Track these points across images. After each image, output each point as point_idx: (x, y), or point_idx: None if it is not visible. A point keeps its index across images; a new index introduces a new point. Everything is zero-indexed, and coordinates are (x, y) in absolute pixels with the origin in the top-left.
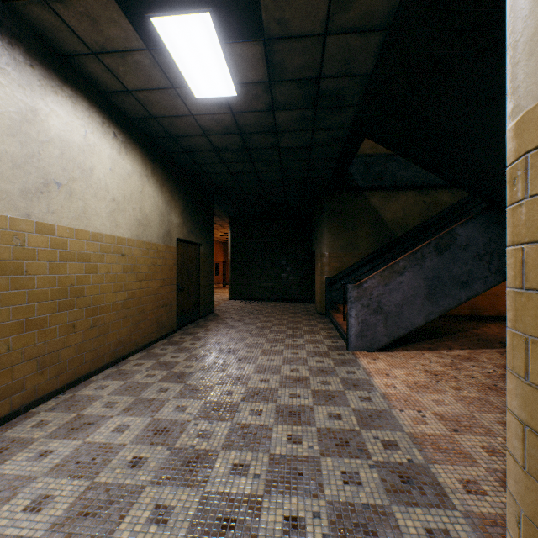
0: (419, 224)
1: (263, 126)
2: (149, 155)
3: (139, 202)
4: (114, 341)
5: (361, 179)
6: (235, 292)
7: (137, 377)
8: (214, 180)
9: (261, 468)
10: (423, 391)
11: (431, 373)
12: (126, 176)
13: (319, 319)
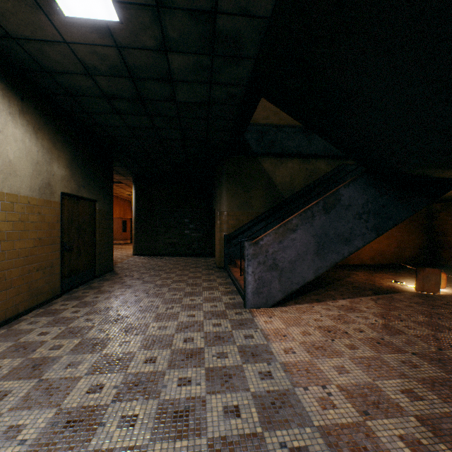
0: (303, 188)
1: (156, 71)
2: (14, 90)
3: None
4: None
5: (256, 145)
6: (140, 249)
7: None
8: (111, 134)
9: None
10: (322, 355)
11: (325, 330)
12: None
13: (218, 273)
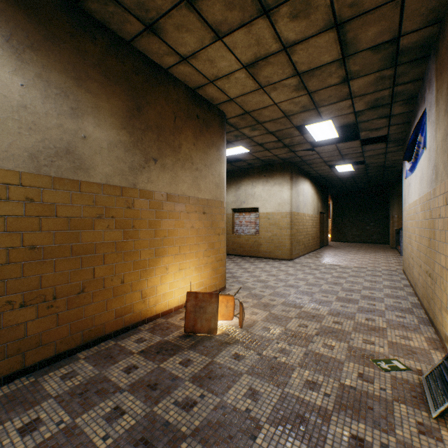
0: None
1: (361, 173)
2: (315, 185)
3: (313, 202)
4: (310, 245)
5: None
6: (335, 237)
7: (321, 254)
8: (332, 184)
9: (366, 263)
10: None
11: None
12: (312, 195)
13: (390, 249)
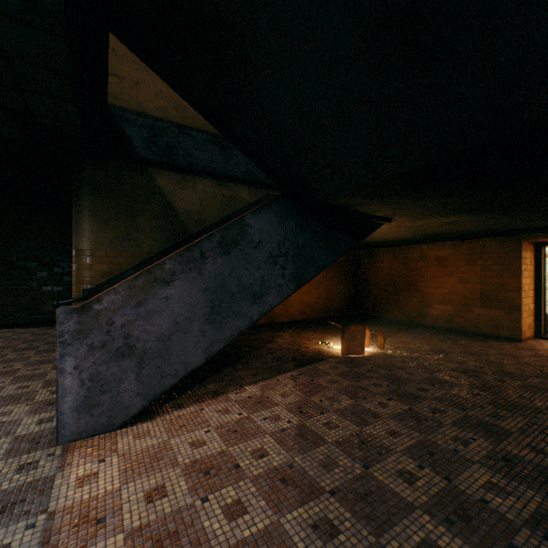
0: (219, 221)
1: None
2: None
3: None
4: None
5: (144, 148)
6: None
7: None
8: None
9: None
10: None
11: (201, 469)
12: None
13: None
